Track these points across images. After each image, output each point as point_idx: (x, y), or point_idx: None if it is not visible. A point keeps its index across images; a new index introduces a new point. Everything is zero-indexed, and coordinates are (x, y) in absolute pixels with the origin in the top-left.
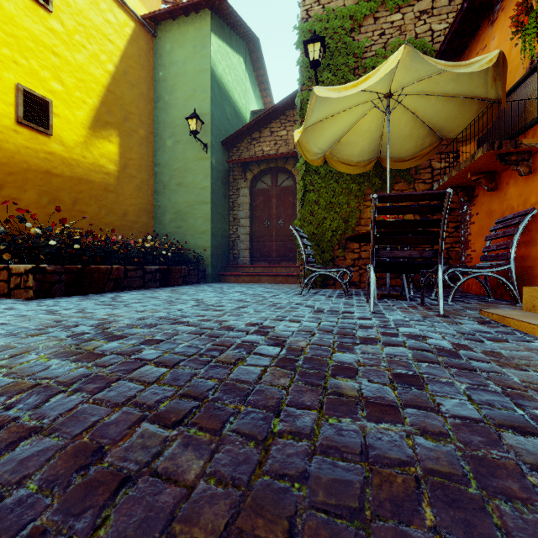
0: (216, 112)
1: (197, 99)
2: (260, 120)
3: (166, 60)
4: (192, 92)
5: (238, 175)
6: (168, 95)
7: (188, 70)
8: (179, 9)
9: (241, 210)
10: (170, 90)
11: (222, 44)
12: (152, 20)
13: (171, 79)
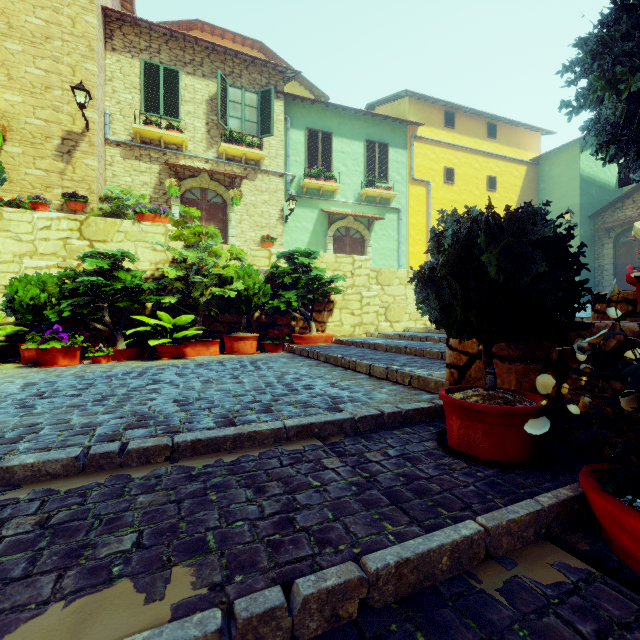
0: (583, 200)
1: (568, 197)
2: (621, 196)
3: (545, 177)
4: (564, 193)
5: (602, 235)
6: (547, 197)
7: (562, 180)
8: (556, 149)
9: (605, 259)
10: (548, 194)
11: (588, 152)
12: (536, 158)
13: (549, 188)
